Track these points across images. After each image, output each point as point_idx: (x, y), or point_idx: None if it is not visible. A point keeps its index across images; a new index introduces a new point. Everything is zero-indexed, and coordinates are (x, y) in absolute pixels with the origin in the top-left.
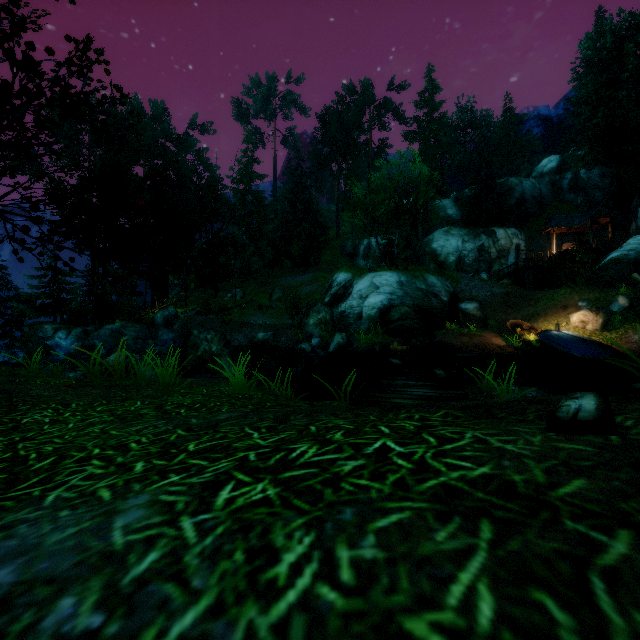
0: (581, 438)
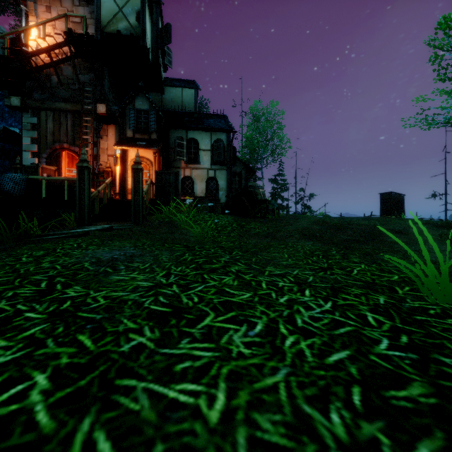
0: (88, 236)
